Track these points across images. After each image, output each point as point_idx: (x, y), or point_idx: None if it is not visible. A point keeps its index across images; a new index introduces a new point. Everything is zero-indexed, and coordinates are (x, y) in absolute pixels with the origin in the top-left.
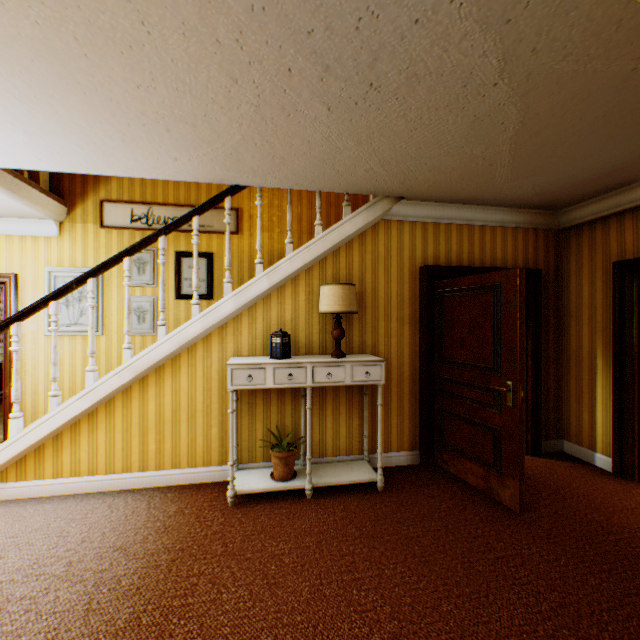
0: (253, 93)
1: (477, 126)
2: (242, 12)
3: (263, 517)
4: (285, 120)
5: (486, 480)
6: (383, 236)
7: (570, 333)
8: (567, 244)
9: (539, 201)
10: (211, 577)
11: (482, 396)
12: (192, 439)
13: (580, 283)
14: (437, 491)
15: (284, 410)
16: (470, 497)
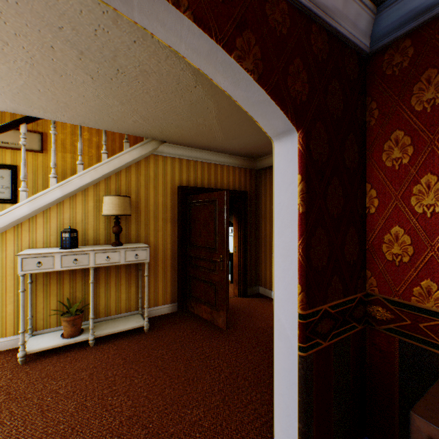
0: (26, 55)
1: (194, 107)
2: None
3: (49, 366)
4: (60, 78)
5: (212, 314)
6: (153, 165)
7: (262, 227)
8: (261, 178)
9: (245, 153)
10: None
11: (210, 265)
12: None
13: (266, 200)
14: (183, 326)
15: (76, 286)
16: (202, 326)
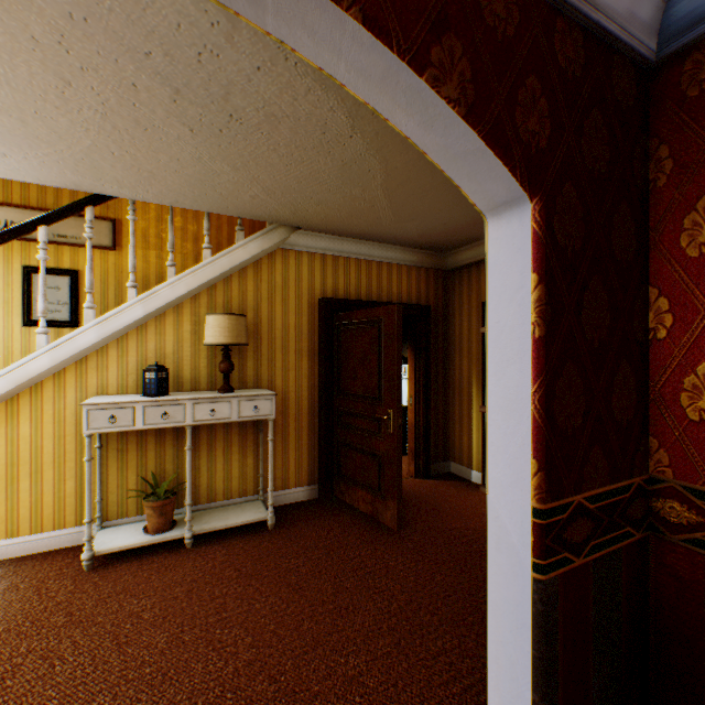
0: (95, 99)
1: (348, 170)
2: (59, 16)
3: (128, 576)
4: (144, 133)
5: (374, 505)
6: (281, 265)
7: (455, 364)
8: (453, 284)
9: (427, 243)
10: (44, 652)
11: (371, 425)
12: (37, 498)
13: (462, 319)
14: (329, 521)
15: (165, 454)
16: (358, 523)
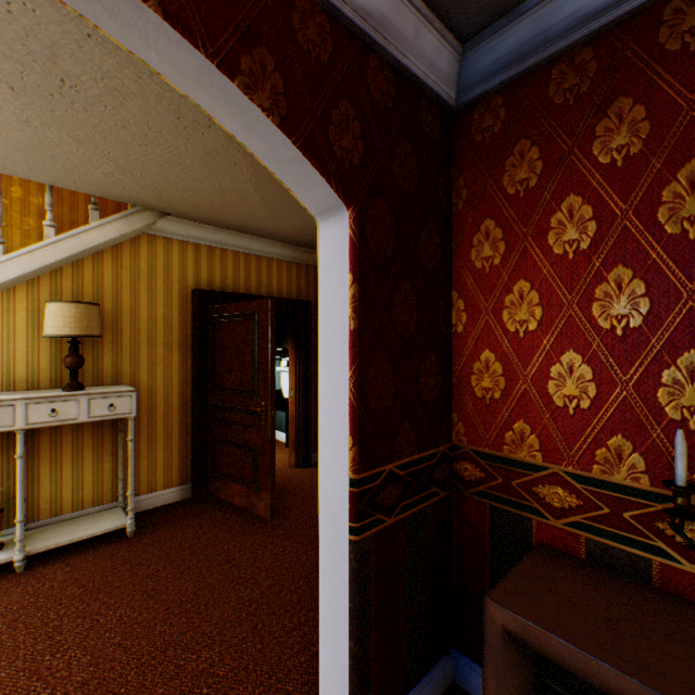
0: None
1: (213, 160)
2: None
3: None
4: None
5: (249, 497)
6: (147, 252)
7: None
8: None
9: (306, 241)
10: None
11: (246, 418)
12: None
13: None
14: (200, 520)
15: None
16: (232, 517)
